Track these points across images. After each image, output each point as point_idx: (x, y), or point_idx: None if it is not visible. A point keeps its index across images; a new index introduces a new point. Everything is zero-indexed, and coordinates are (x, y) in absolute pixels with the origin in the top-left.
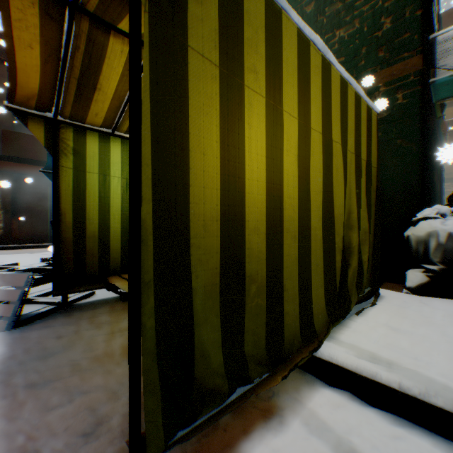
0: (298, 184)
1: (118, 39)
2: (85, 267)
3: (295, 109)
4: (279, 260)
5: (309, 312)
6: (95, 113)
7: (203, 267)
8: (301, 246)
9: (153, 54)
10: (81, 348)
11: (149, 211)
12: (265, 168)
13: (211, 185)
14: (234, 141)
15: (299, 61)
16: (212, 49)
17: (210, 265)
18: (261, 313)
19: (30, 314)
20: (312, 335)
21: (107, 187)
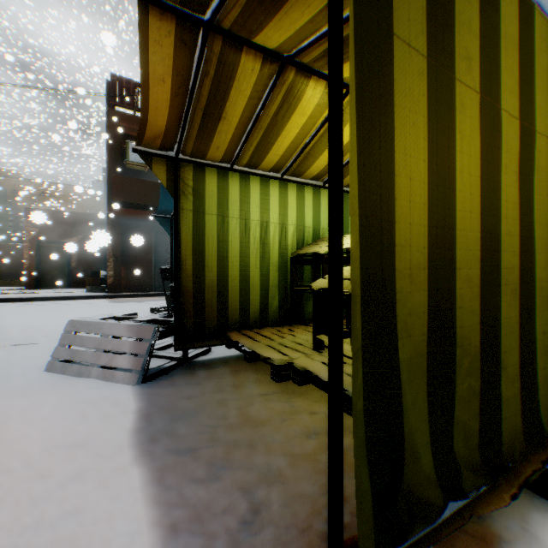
0: (517, 214)
1: (250, 55)
2: (204, 320)
3: (514, 105)
4: (494, 325)
5: (532, 402)
6: (217, 147)
7: (408, 332)
8: (521, 305)
9: (357, 52)
10: (213, 413)
11: (357, 257)
12: (478, 193)
13: (417, 221)
14: (443, 159)
15: (519, 36)
16: (419, 35)
17: (416, 329)
18: (473, 400)
19: (153, 369)
20: (538, 436)
21: (226, 230)
